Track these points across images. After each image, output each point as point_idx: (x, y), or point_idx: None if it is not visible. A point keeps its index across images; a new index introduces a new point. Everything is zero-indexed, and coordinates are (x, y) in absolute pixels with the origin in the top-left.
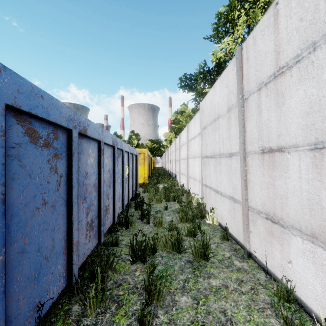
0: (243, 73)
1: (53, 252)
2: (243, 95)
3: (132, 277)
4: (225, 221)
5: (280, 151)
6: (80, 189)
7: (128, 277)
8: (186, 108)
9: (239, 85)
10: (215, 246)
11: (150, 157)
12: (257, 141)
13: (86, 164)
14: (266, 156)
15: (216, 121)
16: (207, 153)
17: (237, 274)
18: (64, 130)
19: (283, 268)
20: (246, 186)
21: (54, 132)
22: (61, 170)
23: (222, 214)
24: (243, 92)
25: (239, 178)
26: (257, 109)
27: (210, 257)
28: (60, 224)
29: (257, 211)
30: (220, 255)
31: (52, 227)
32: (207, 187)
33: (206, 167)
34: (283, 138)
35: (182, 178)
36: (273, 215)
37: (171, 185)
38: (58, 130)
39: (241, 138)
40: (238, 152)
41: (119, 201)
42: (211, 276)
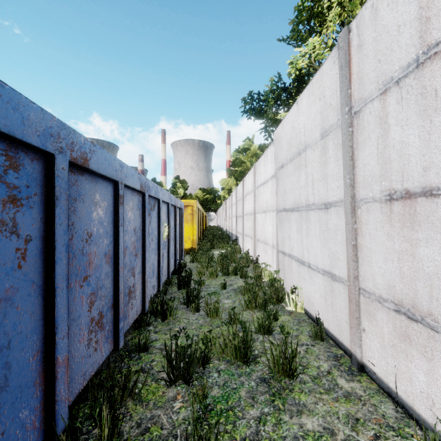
0: (351, 71)
1: (6, 390)
2: (352, 107)
3: (168, 414)
4: (317, 309)
5: (429, 194)
6: (76, 262)
7: (160, 413)
8: (251, 144)
9: (345, 91)
10: (303, 350)
11: (201, 211)
12: (378, 181)
13: (88, 219)
14: (396, 205)
15: (301, 155)
16: (286, 204)
17: (347, 406)
18: (36, 153)
19: (432, 402)
20: (356, 255)
21: (10, 155)
22: (30, 230)
23: (310, 297)
24: (352, 102)
25: (342, 242)
26: (379, 126)
27: (299, 373)
28: (27, 332)
29: (378, 297)
30: (313, 368)
31: (4, 341)
32: (285, 255)
33: (284, 225)
34: (437, 172)
35: (246, 241)
36: (411, 307)
37: (231, 251)
38: (20, 152)
39: (348, 177)
40: (341, 201)
41: (154, 278)
42: (302, 411)
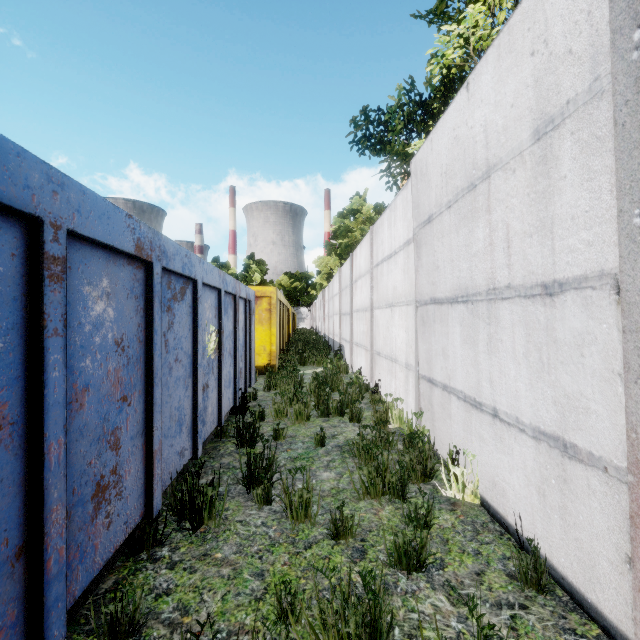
0: None
1: None
2: None
3: None
4: (515, 507)
5: None
6: None
7: None
8: (362, 204)
9: None
10: (505, 626)
11: (285, 306)
12: None
13: None
14: None
15: (476, 190)
16: (437, 289)
17: None
18: None
19: None
20: None
21: None
22: None
23: (498, 478)
24: None
25: (604, 374)
26: None
27: None
28: None
29: None
30: None
31: None
32: (434, 385)
33: (433, 330)
34: None
35: (357, 353)
36: None
37: (332, 370)
38: None
39: (637, 211)
40: (601, 275)
41: (182, 434)
42: None
